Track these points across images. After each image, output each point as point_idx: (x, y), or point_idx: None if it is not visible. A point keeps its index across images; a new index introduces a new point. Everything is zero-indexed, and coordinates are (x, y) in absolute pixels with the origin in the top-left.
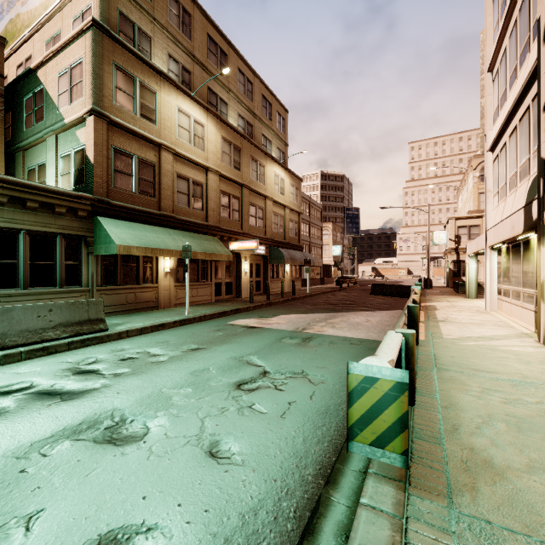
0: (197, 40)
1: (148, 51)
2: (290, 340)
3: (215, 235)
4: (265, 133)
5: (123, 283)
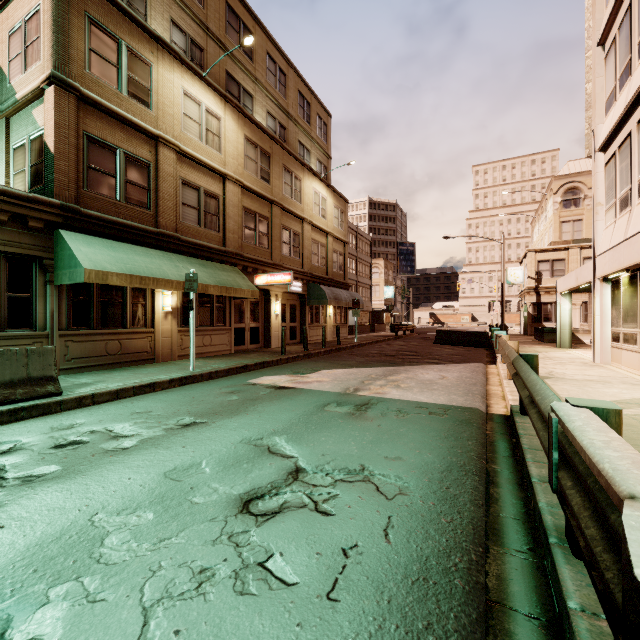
0: (211, 7)
1: (142, 12)
2: (338, 407)
3: (236, 265)
4: (302, 139)
5: (101, 327)
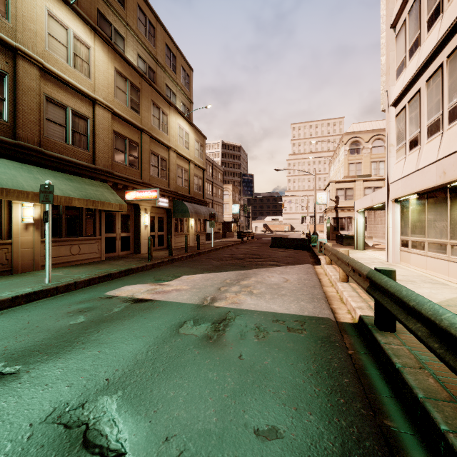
0: None
1: None
2: (194, 327)
3: (106, 181)
4: (169, 84)
5: None
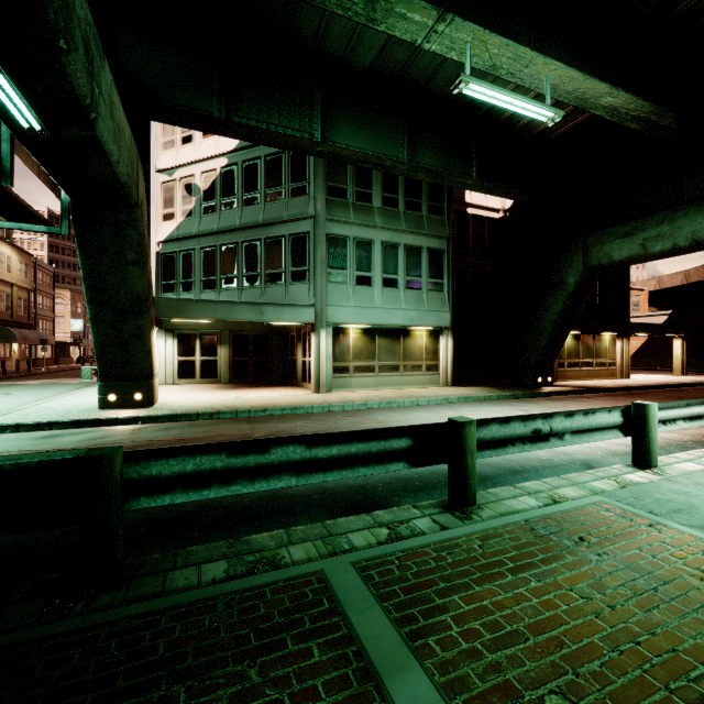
0: None
1: None
2: (51, 384)
3: None
4: None
5: None
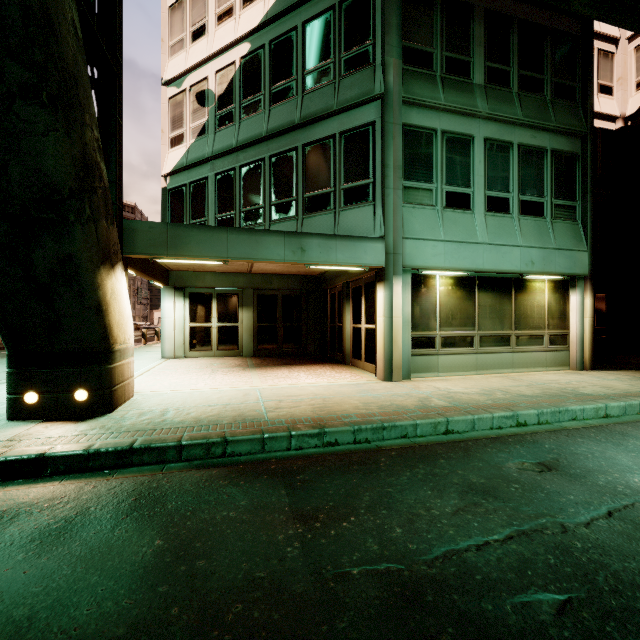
0: None
1: None
2: None
3: None
4: None
5: None
